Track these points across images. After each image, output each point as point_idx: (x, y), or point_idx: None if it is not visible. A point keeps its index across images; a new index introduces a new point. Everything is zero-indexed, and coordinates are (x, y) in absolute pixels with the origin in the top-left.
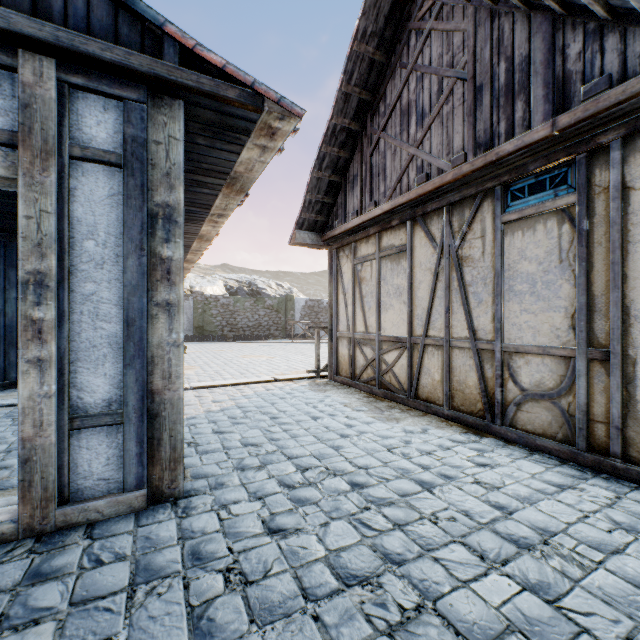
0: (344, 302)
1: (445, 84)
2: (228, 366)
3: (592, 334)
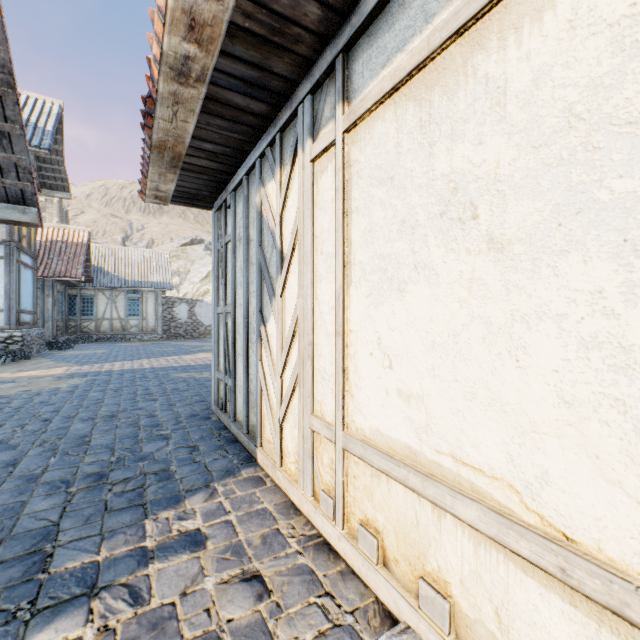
0: None
1: None
2: None
3: None
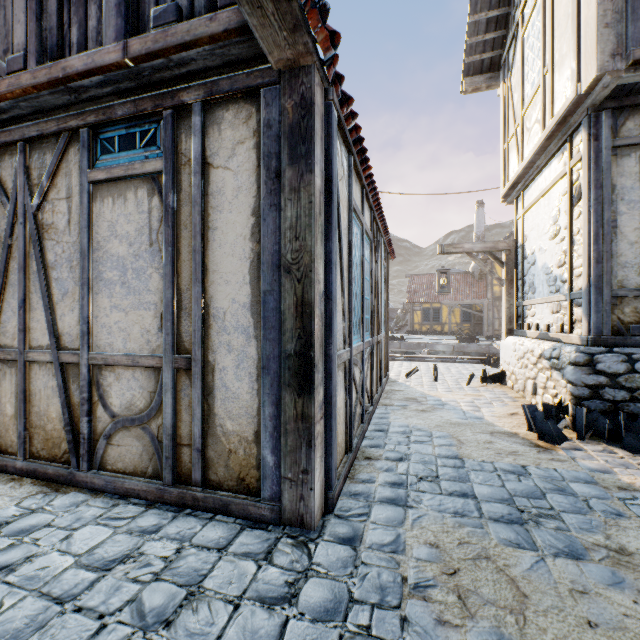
0: None
1: None
2: None
3: (180, 337)
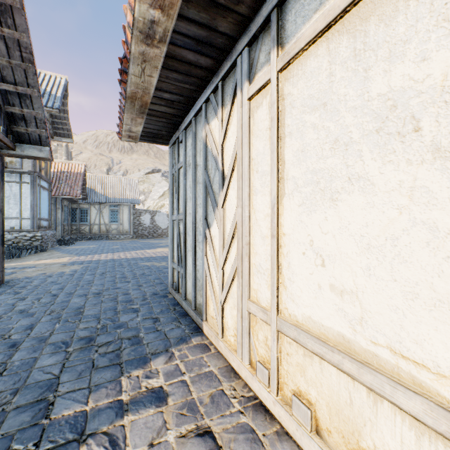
0: None
1: None
2: None
3: None
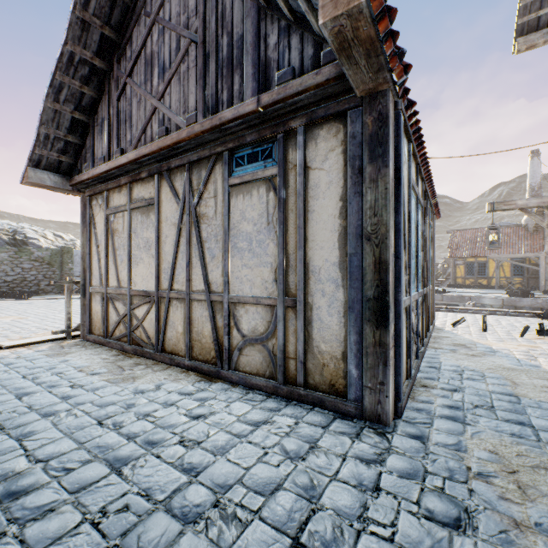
0: (97, 254)
1: (182, 43)
2: None
3: (288, 286)
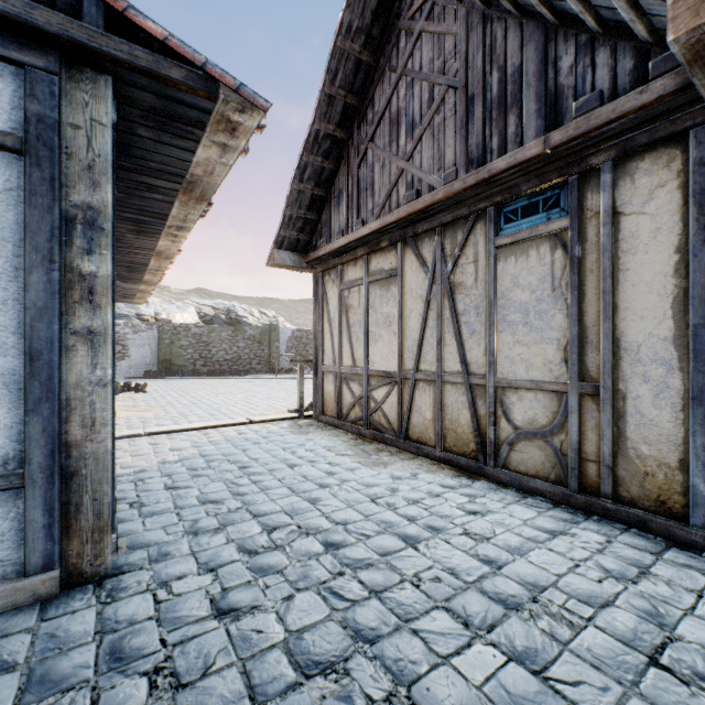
0: (330, 332)
1: (436, 92)
2: (196, 406)
3: (584, 367)
